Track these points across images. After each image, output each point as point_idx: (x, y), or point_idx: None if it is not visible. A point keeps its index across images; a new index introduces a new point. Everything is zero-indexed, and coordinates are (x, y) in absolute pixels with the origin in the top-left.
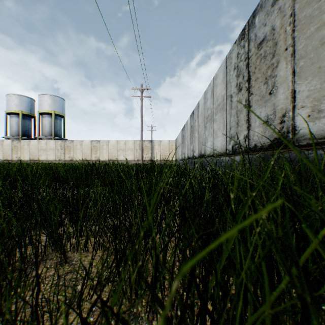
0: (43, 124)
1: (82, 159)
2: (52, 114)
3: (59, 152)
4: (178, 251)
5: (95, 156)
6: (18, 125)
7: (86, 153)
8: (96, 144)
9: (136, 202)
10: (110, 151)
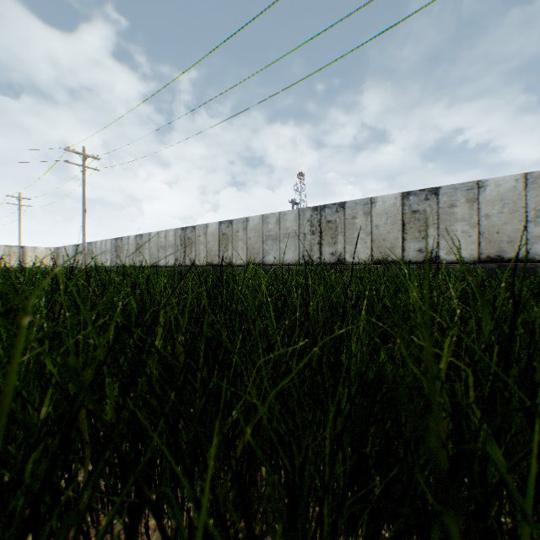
0: None
1: None
2: None
3: None
4: None
5: None
6: None
7: None
8: None
9: None
10: None
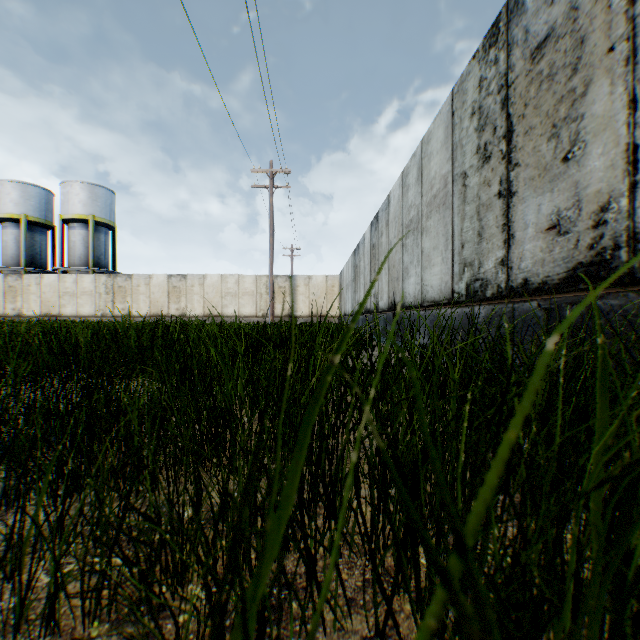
0: (70, 242)
1: (149, 314)
2: (89, 221)
3: (102, 298)
4: (371, 619)
5: (176, 308)
6: (19, 244)
7: (158, 301)
8: (178, 284)
9: (246, 425)
10: (208, 297)
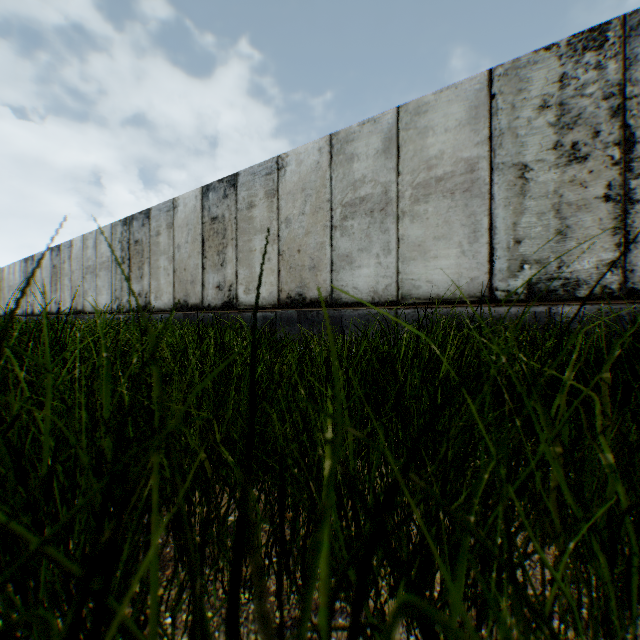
0: None
1: None
2: None
3: None
4: None
5: None
6: None
7: None
8: None
9: None
10: None
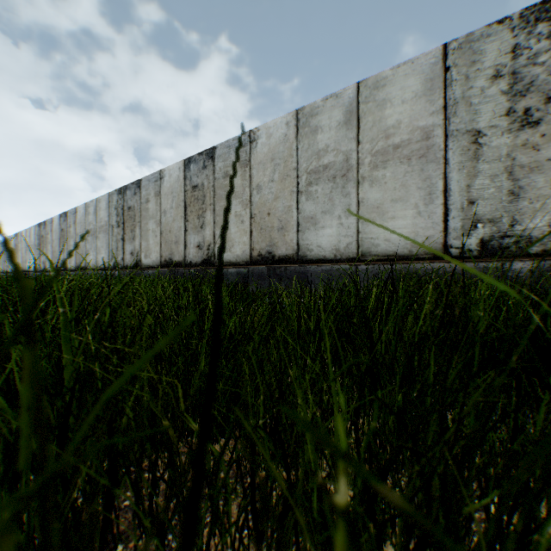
0: None
1: None
2: None
3: None
4: None
5: None
6: None
7: None
8: None
9: None
10: None
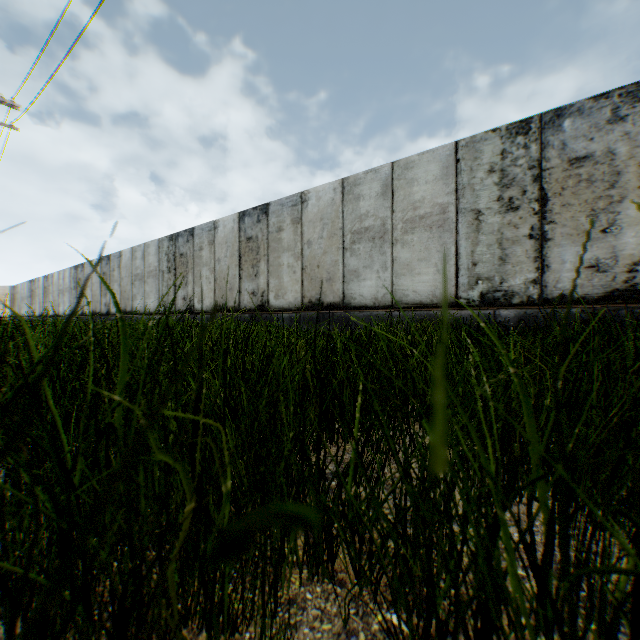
0: None
1: None
2: None
3: None
4: None
5: None
6: None
7: None
8: None
9: None
10: None
